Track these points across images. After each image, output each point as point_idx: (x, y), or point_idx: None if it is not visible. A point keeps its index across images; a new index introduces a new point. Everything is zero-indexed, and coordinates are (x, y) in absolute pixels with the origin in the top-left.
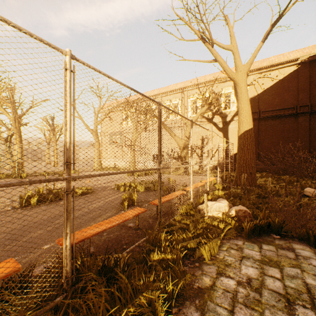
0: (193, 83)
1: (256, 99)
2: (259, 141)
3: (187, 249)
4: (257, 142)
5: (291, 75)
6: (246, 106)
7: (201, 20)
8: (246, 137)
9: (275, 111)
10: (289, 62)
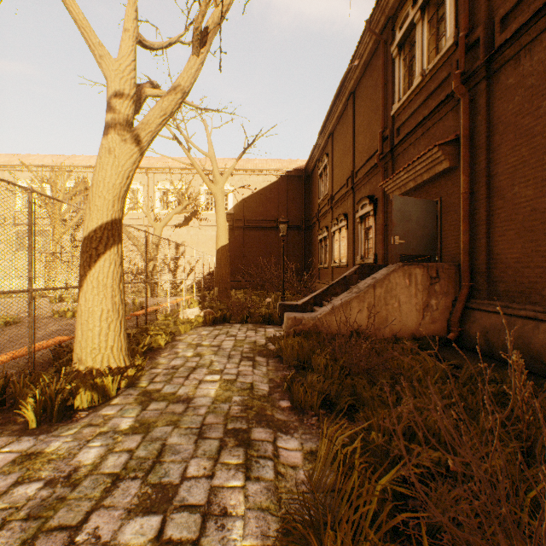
0: (163, 165)
1: (241, 204)
2: (245, 254)
3: (170, 333)
4: (243, 255)
5: (273, 185)
6: (223, 221)
7: (177, 128)
8: (223, 252)
9: (260, 221)
10: (271, 172)
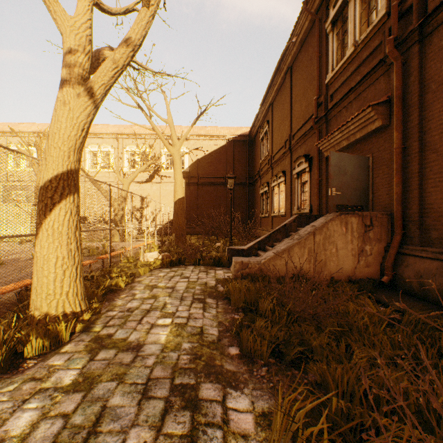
0: (131, 132)
1: (195, 164)
2: (199, 206)
3: (131, 275)
4: (197, 207)
5: (222, 148)
6: (180, 177)
7: (140, 98)
8: (180, 203)
9: (211, 178)
10: (221, 137)
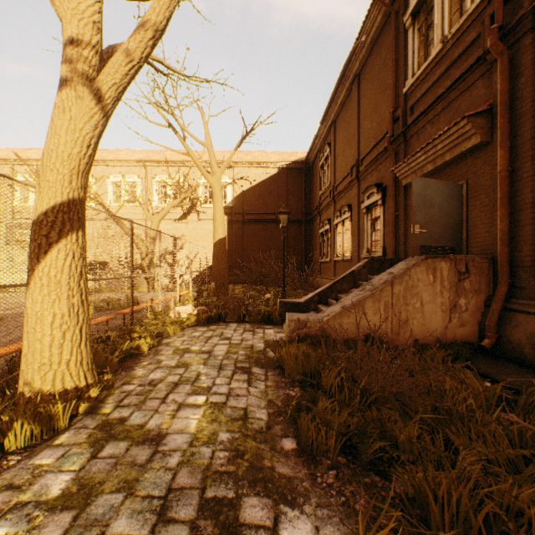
0: (161, 158)
1: (240, 197)
2: (244, 248)
3: (158, 334)
4: (242, 249)
5: (272, 178)
6: (221, 213)
7: (171, 114)
8: (220, 245)
9: (259, 215)
10: (271, 164)
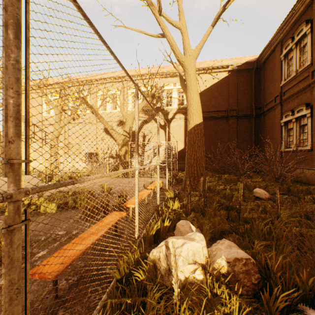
0: (134, 73)
1: None
2: None
3: None
4: None
5: (223, 80)
6: (196, 96)
7: None
8: (197, 131)
9: (211, 112)
10: (222, 68)
